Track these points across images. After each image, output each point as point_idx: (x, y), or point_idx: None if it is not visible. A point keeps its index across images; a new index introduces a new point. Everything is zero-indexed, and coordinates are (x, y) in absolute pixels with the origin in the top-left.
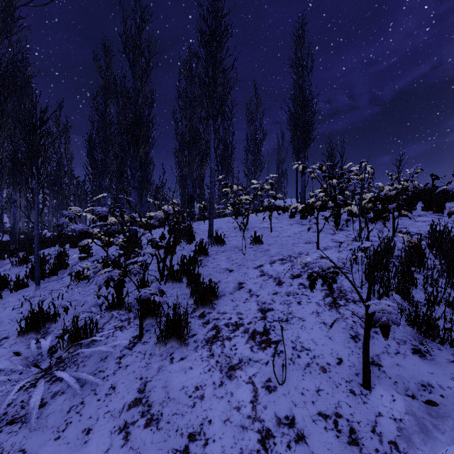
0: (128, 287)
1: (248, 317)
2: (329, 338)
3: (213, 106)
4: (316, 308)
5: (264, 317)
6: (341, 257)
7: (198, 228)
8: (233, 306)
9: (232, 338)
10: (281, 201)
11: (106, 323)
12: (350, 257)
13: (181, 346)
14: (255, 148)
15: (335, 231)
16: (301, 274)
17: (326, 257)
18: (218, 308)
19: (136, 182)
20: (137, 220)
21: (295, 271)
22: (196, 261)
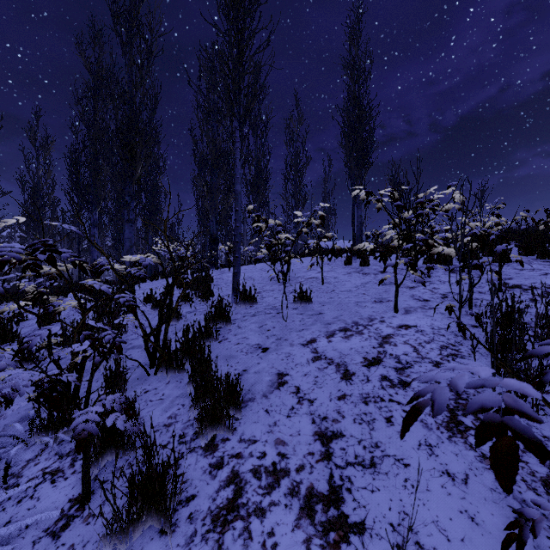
0: (95, 379)
1: (297, 452)
2: (471, 520)
3: (240, 100)
4: (424, 433)
5: (327, 454)
6: (436, 326)
7: (221, 278)
8: (268, 424)
9: (266, 509)
10: (329, 243)
11: (31, 462)
12: (451, 326)
13: (158, 536)
14: (297, 176)
15: (413, 283)
16: (380, 358)
17: (413, 325)
18: (242, 428)
19: (132, 214)
20: (110, 268)
21: (369, 351)
22: (211, 332)
